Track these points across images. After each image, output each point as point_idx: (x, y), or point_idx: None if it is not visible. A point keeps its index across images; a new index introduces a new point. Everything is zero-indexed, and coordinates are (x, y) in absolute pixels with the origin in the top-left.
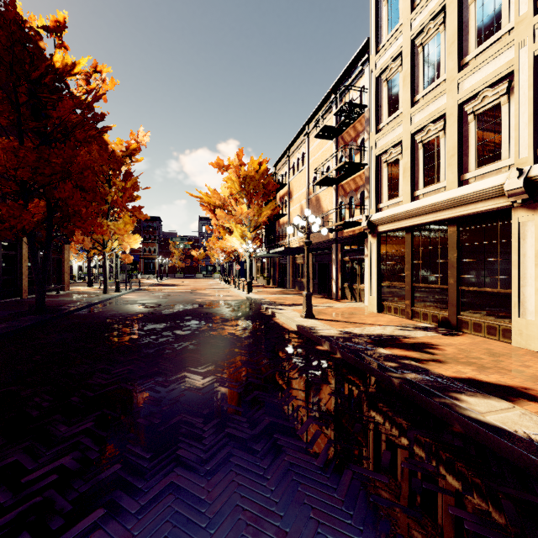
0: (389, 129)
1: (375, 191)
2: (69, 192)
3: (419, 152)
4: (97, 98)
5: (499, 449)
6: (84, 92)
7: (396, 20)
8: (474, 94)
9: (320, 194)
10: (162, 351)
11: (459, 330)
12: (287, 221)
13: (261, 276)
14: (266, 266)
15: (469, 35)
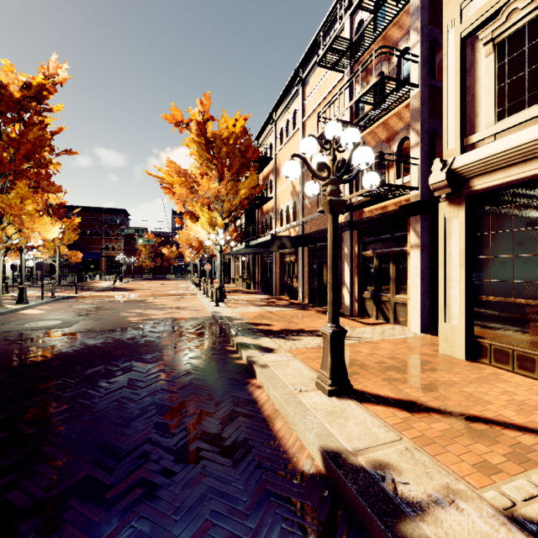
0: None
1: (460, 109)
2: None
3: None
4: None
5: None
6: None
7: None
8: None
9: None
10: None
11: None
12: (272, 207)
13: (239, 277)
14: (246, 265)
15: None
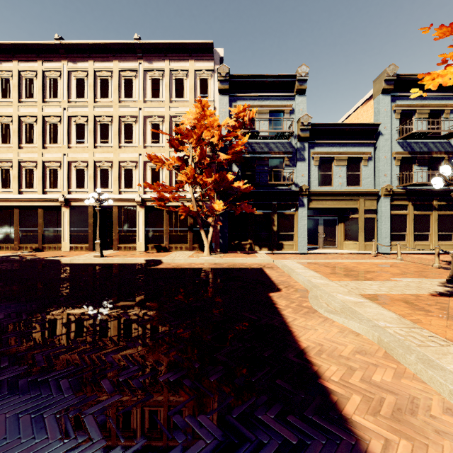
0: (3, 151)
1: None
2: None
3: (23, 171)
4: None
5: (53, 261)
6: None
7: (8, 95)
8: (49, 161)
9: None
10: None
11: (43, 251)
12: None
13: None
14: None
15: (47, 136)
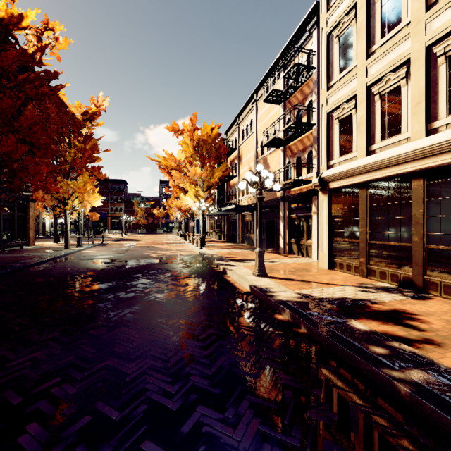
0: (342, 85)
1: (326, 148)
2: (12, 146)
3: (375, 105)
4: (41, 48)
5: None
6: (36, 49)
7: None
8: (446, 33)
9: (268, 156)
10: (92, 324)
11: (426, 292)
12: (236, 182)
13: (213, 231)
14: (217, 222)
15: None
